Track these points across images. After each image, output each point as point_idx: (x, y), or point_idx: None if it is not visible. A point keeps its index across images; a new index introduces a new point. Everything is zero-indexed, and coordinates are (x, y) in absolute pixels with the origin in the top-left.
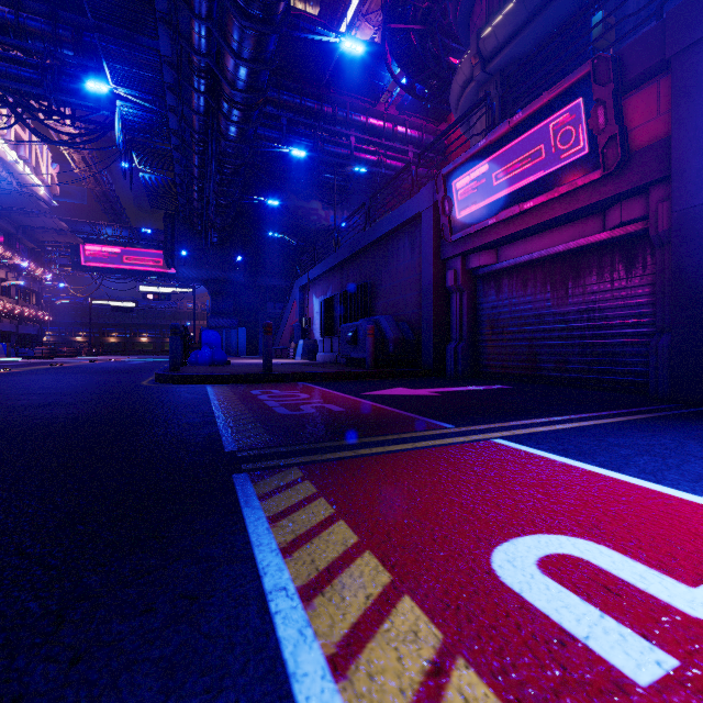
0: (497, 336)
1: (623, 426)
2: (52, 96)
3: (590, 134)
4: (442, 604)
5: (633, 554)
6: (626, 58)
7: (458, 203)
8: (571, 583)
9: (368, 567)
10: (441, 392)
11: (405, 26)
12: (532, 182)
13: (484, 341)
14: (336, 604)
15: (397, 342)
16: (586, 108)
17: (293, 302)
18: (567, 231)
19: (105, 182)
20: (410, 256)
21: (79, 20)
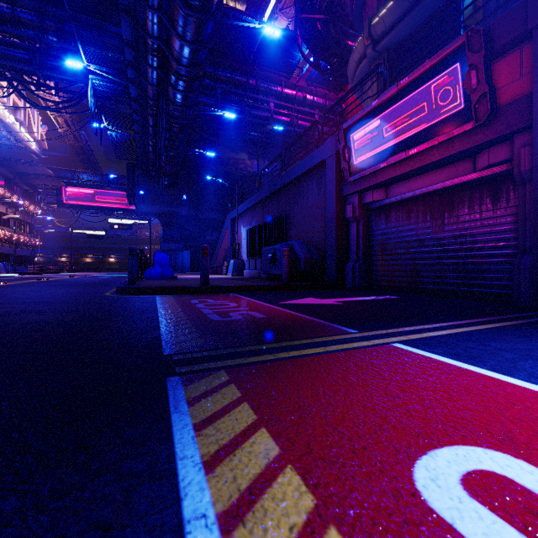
0: (386, 257)
1: (500, 332)
2: (40, 72)
3: (464, 93)
4: None
5: None
6: (494, 31)
7: (356, 151)
8: (503, 510)
9: (290, 486)
10: (343, 302)
11: (313, 16)
12: (416, 133)
13: (376, 260)
14: None
15: (307, 261)
16: (461, 72)
17: (226, 231)
18: (443, 172)
19: (82, 139)
20: (317, 194)
21: (61, 13)
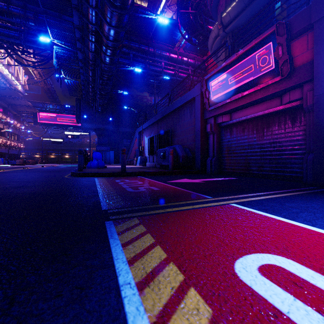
0: (230, 155)
1: (292, 197)
2: (24, 43)
3: (275, 59)
4: (210, 292)
5: (306, 264)
6: (292, 23)
7: (212, 92)
8: (276, 281)
9: (172, 271)
10: (204, 181)
11: (187, 11)
12: (247, 82)
13: (224, 157)
14: (156, 292)
15: (183, 157)
16: (273, 47)
17: (135, 139)
18: (263, 105)
19: (49, 84)
20: (189, 117)
21: (36, 8)
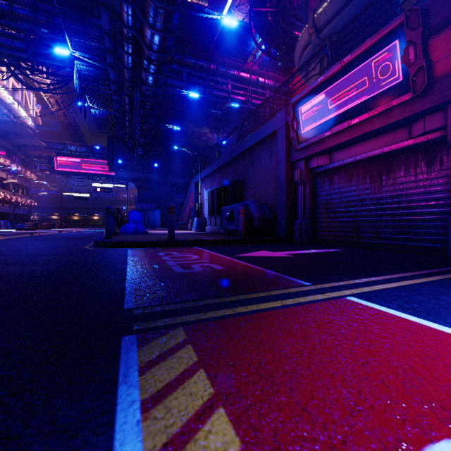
0: (329, 215)
1: (446, 284)
2: (33, 58)
3: (402, 67)
4: None
5: None
6: (431, 10)
7: (303, 122)
8: None
9: None
10: (293, 254)
11: (265, 9)
12: (357, 105)
13: (321, 218)
14: None
15: (260, 218)
16: (399, 48)
17: (191, 193)
18: (382, 139)
19: (71, 117)
20: (268, 160)
21: (51, 9)
